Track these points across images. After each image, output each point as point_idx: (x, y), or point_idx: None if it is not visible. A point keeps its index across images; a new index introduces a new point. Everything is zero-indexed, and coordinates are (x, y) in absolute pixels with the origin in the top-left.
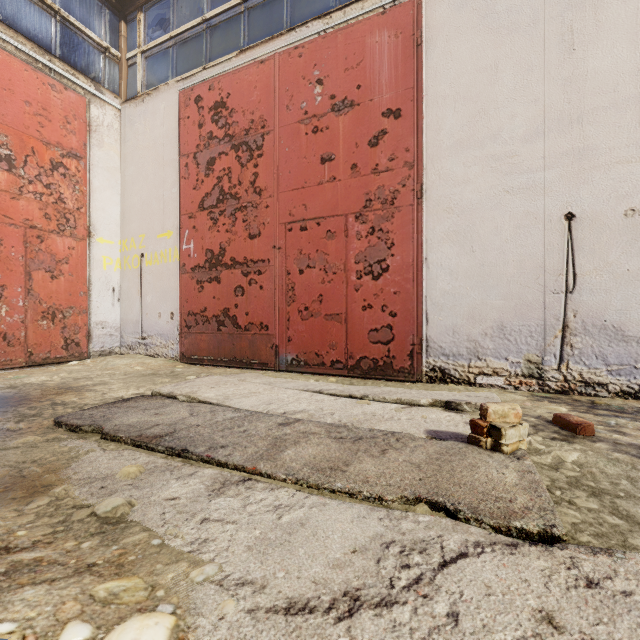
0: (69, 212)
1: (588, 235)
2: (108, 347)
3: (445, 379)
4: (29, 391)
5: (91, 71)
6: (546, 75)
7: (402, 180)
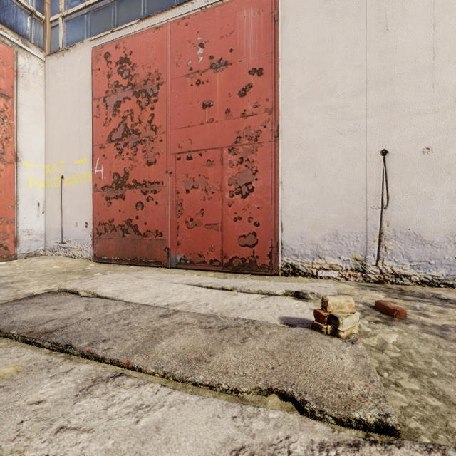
0: None
1: (397, 166)
2: (34, 250)
3: (295, 273)
4: None
5: (19, 28)
6: (368, 47)
7: (263, 122)
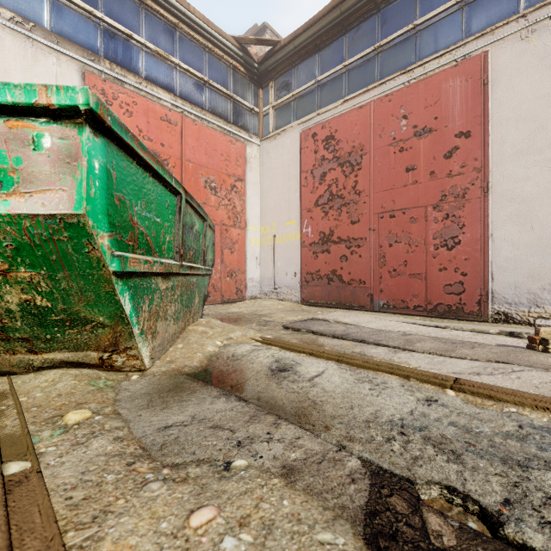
0: (238, 213)
1: None
2: (254, 294)
3: (508, 320)
4: (242, 315)
5: (245, 125)
6: None
7: (471, 181)
